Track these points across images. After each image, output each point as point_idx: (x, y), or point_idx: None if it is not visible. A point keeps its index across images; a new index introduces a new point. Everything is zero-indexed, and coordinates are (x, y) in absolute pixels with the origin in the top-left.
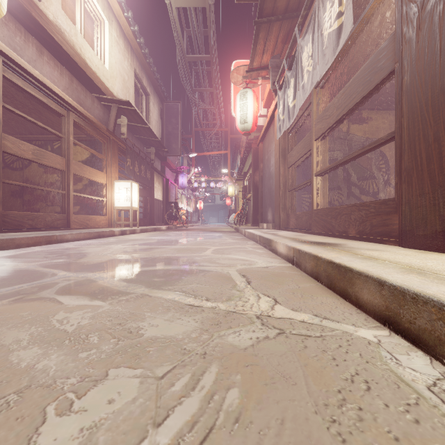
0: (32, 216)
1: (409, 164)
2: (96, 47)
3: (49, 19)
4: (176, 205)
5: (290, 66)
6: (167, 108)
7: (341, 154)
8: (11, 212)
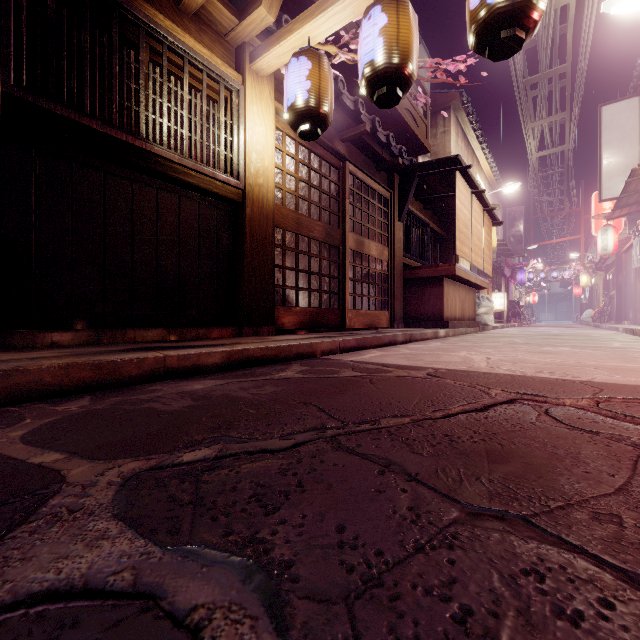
0: None
1: None
2: None
3: None
4: (518, 303)
5: (637, 236)
6: (509, 213)
7: None
8: None
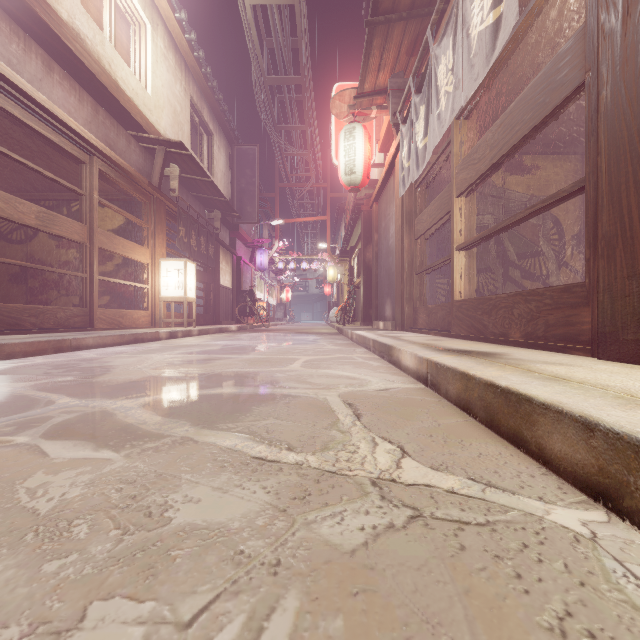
0: (35, 311)
1: (611, 228)
2: (133, 63)
3: (61, 18)
4: (253, 295)
5: (420, 87)
6: (238, 154)
7: (493, 220)
8: (3, 305)
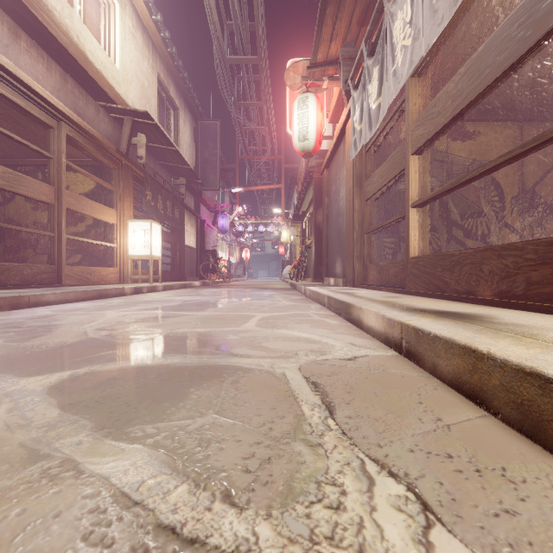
0: (0, 268)
1: None
2: (102, 39)
3: None
4: (215, 254)
5: (373, 49)
6: (202, 128)
7: (438, 182)
8: None
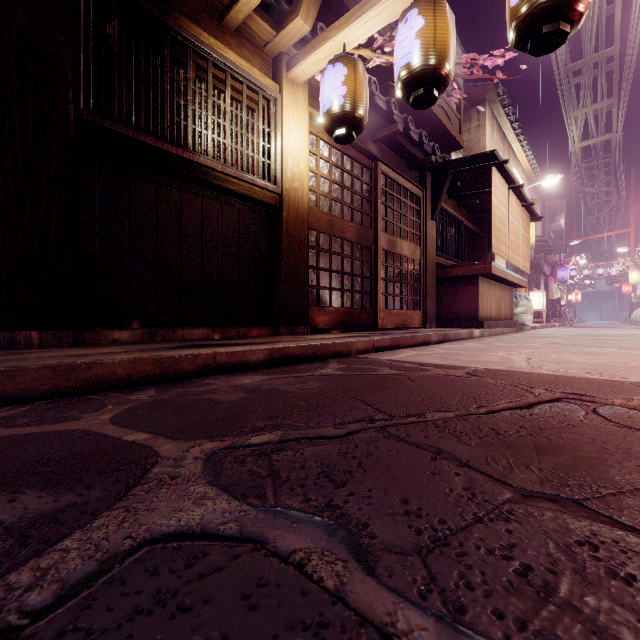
0: None
1: None
2: None
3: None
4: (559, 302)
5: None
6: (549, 207)
7: None
8: None
